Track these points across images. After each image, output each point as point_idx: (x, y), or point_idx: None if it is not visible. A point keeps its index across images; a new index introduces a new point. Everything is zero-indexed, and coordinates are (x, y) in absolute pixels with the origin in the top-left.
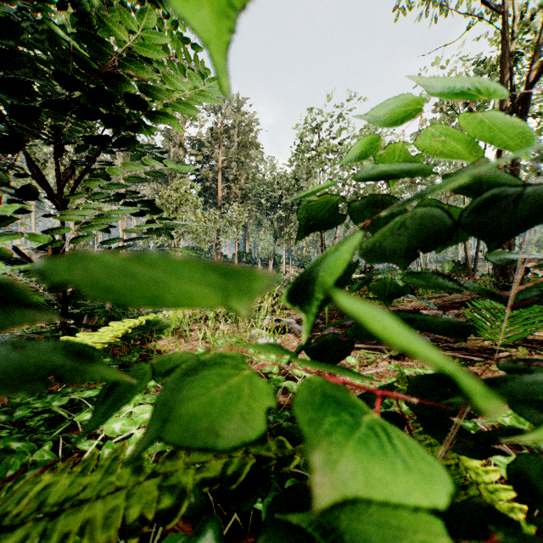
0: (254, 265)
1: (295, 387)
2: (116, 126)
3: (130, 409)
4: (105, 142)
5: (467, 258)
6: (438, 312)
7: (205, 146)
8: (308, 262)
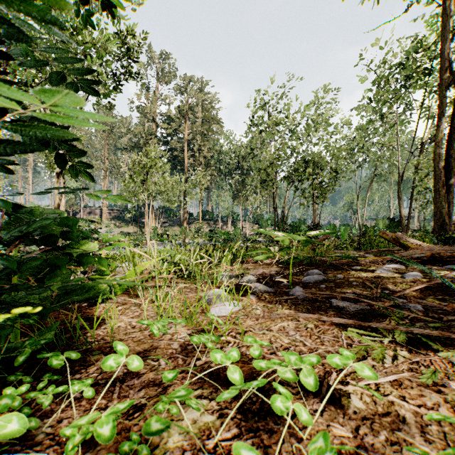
0: (215, 222)
1: None
2: None
3: None
4: None
5: (401, 215)
6: (403, 269)
7: (174, 121)
8: (261, 219)
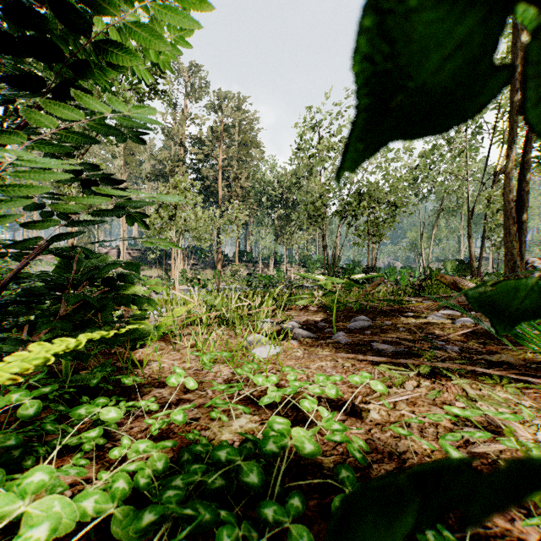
0: (254, 264)
1: (308, 444)
2: (51, 62)
3: (22, 507)
4: (40, 88)
5: (472, 257)
6: (456, 315)
7: (206, 145)
8: (309, 261)
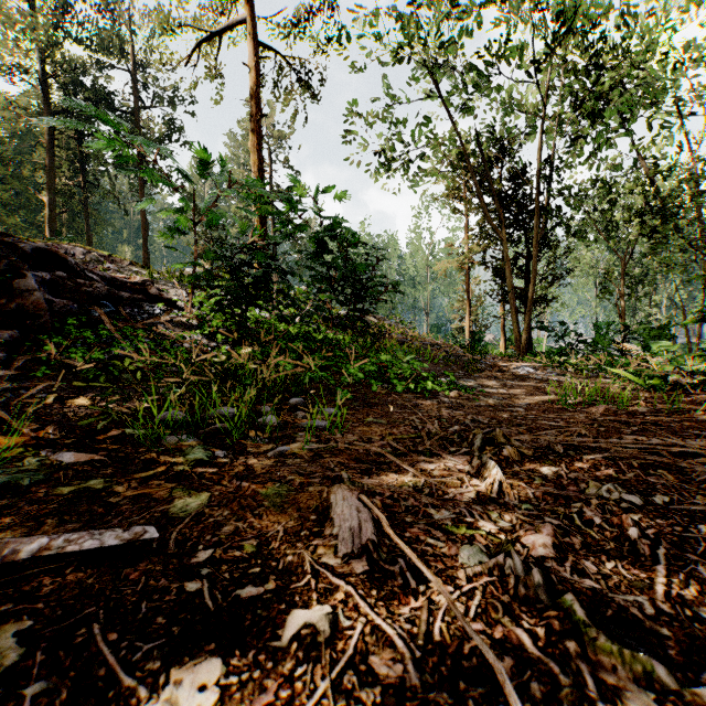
0: None
1: None
2: None
3: None
4: None
5: None
6: None
7: None
8: None
